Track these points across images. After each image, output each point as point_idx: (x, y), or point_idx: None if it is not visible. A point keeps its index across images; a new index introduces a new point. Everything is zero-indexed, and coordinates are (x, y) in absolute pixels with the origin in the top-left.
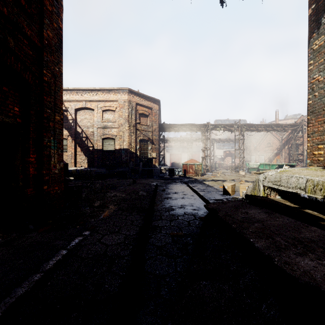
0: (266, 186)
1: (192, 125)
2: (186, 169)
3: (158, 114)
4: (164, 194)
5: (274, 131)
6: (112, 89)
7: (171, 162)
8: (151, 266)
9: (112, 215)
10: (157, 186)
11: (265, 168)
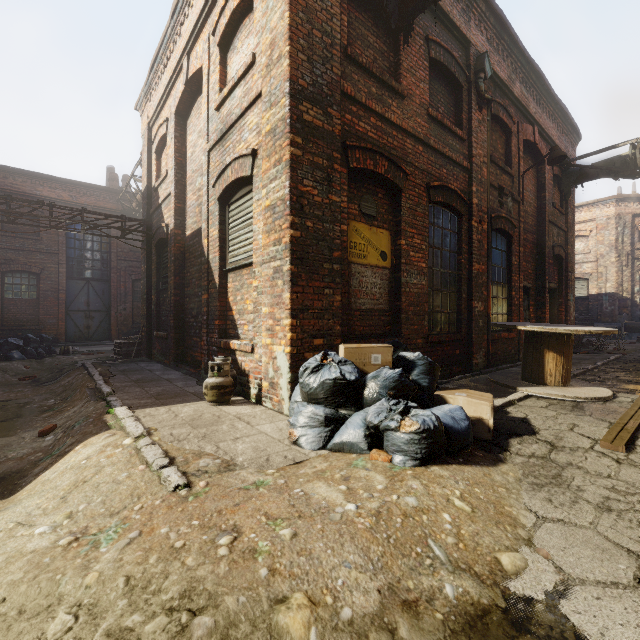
0: None
1: None
2: None
3: None
4: None
5: None
6: (584, 204)
7: None
8: None
9: (635, 353)
10: None
11: None
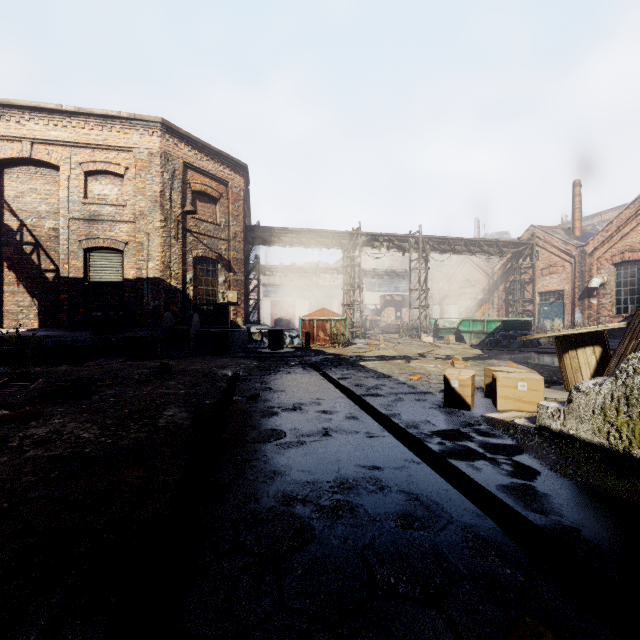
0: None
1: (323, 232)
2: (310, 332)
3: (243, 198)
4: (255, 414)
5: (484, 254)
6: (116, 117)
7: (273, 318)
8: None
9: None
10: (234, 382)
11: (473, 328)
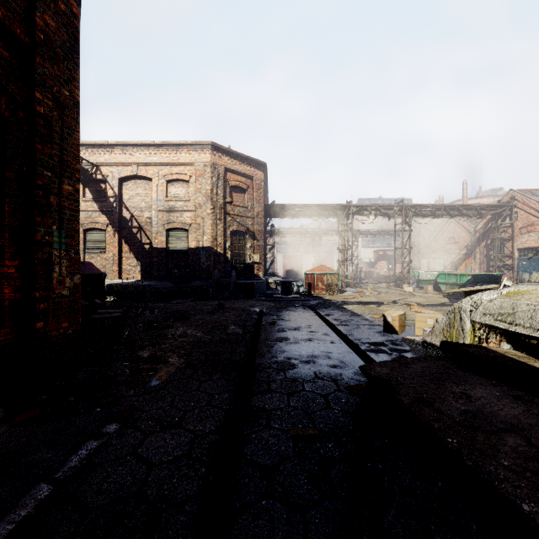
0: (479, 322)
1: (322, 206)
2: (311, 283)
3: (263, 187)
4: (274, 331)
5: (463, 216)
6: (184, 144)
7: (285, 269)
8: (246, 538)
9: (173, 379)
10: (261, 315)
11: (448, 280)
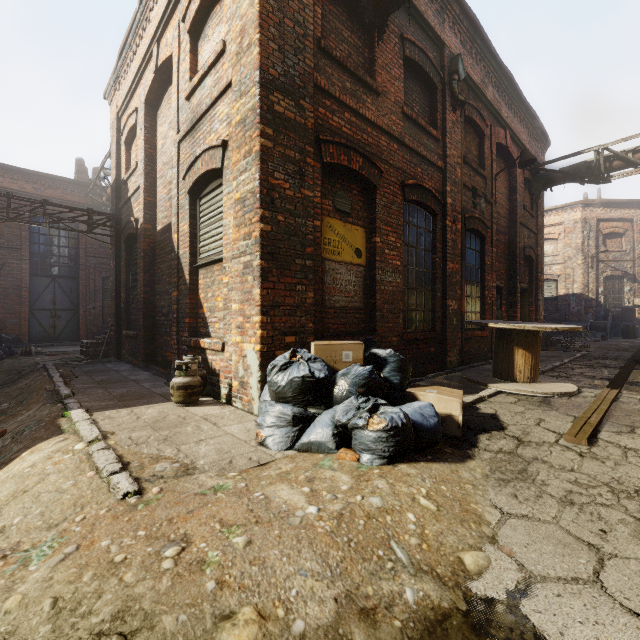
0: None
1: None
2: None
3: None
4: None
5: None
6: (553, 208)
7: None
8: None
9: (599, 350)
10: None
11: None
